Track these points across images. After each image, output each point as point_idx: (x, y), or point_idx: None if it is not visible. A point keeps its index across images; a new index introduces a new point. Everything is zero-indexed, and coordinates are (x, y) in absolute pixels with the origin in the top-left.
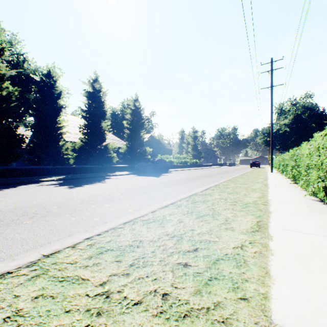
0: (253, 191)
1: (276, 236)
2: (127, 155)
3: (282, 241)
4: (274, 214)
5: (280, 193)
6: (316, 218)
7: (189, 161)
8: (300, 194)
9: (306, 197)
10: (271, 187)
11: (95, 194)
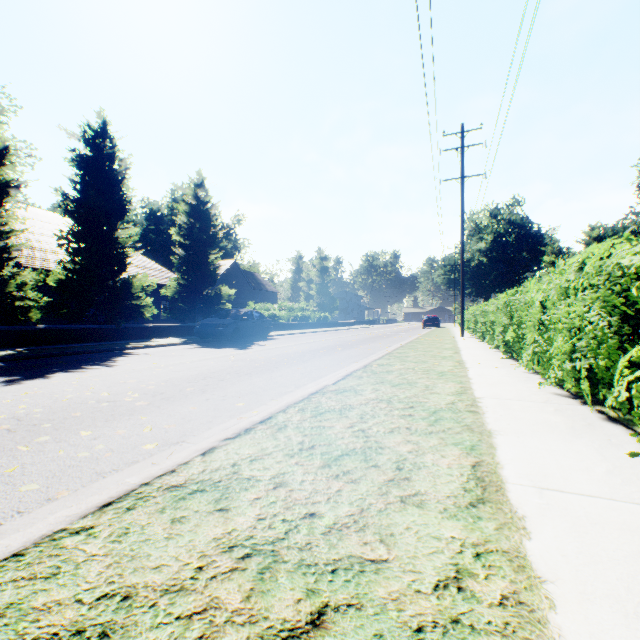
0: (441, 379)
1: (532, 517)
2: (180, 302)
3: (555, 535)
4: (502, 439)
5: (493, 381)
6: (589, 444)
7: (312, 315)
8: (530, 383)
9: (544, 390)
10: (472, 368)
11: (70, 400)
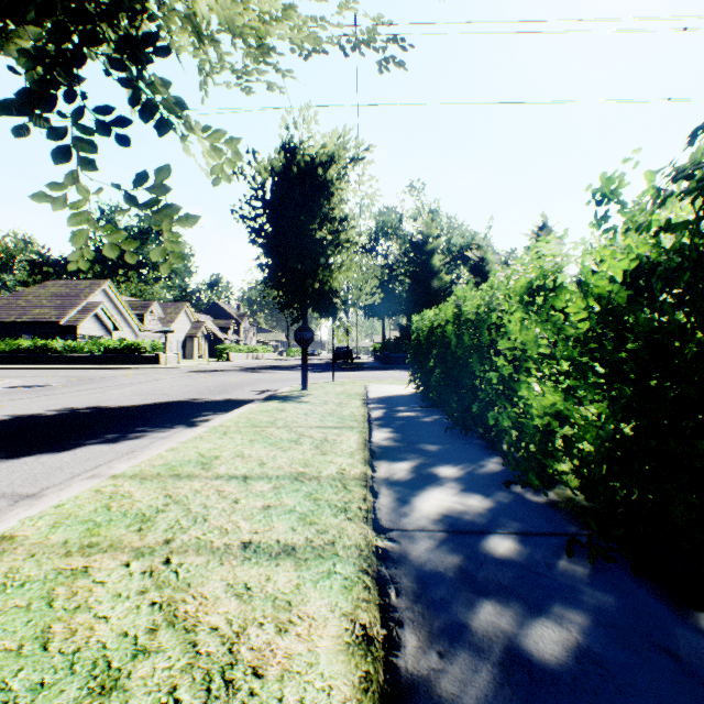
0: None
1: None
2: None
3: None
4: None
5: None
6: None
7: None
8: None
9: None
10: None
11: None
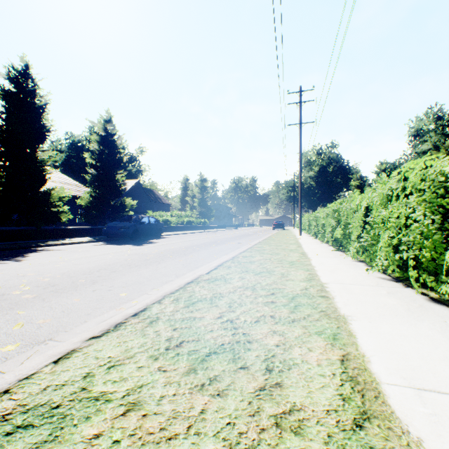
0: (292, 267)
1: (431, 442)
2: (92, 210)
3: None
4: (357, 326)
5: (332, 268)
6: (432, 327)
7: (195, 220)
8: (359, 269)
9: (372, 275)
10: (313, 258)
11: None
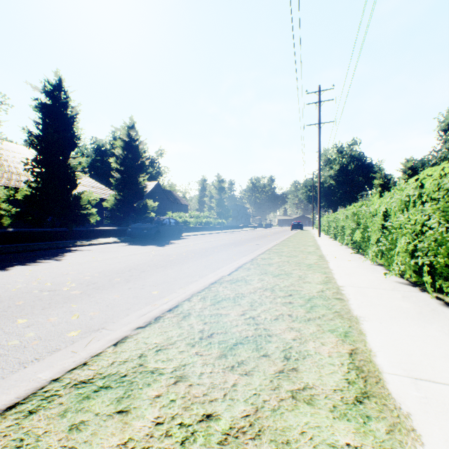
0: (310, 270)
1: (417, 415)
2: (117, 212)
3: (445, 438)
4: (368, 326)
5: (349, 271)
6: (440, 329)
7: (213, 221)
8: (377, 273)
9: (389, 279)
10: (331, 261)
11: (18, 290)
